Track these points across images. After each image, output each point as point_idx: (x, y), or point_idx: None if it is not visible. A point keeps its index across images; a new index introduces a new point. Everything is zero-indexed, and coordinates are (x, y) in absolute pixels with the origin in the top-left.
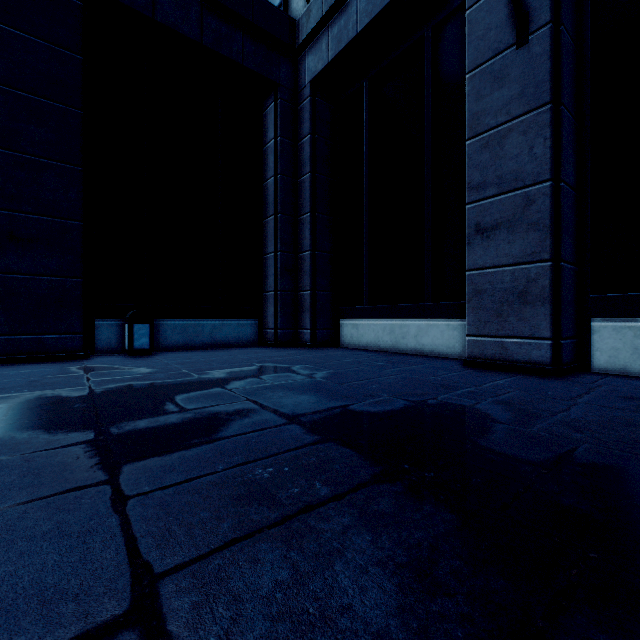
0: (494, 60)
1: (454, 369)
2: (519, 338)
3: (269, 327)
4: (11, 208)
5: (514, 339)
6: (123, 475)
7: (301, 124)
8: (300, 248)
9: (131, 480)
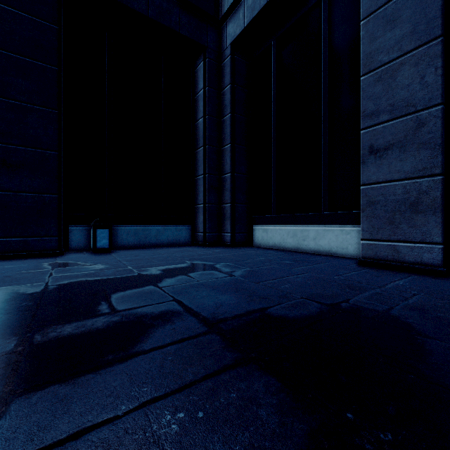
0: (386, 6)
1: (352, 268)
2: (410, 242)
3: (199, 231)
4: (4, 141)
5: (406, 243)
6: (5, 419)
7: (223, 77)
8: (223, 171)
9: (8, 431)
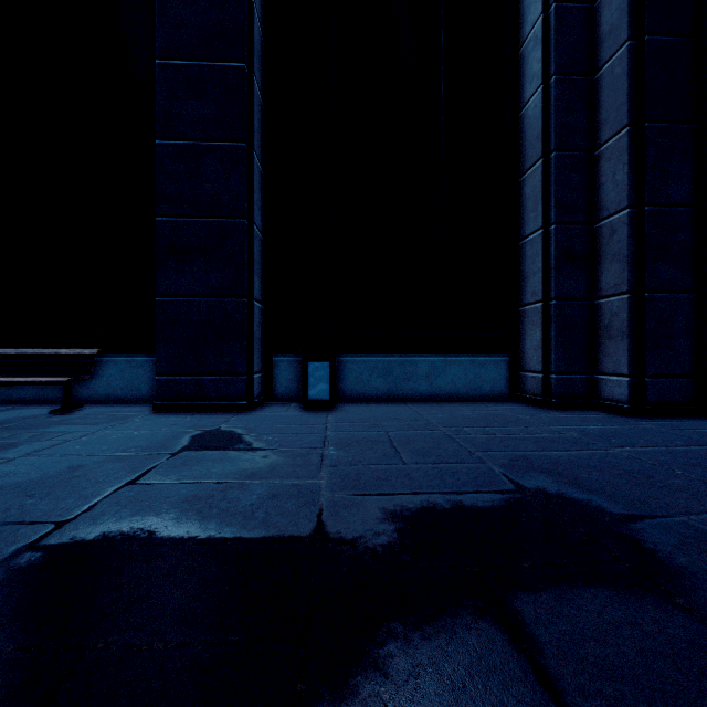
0: None
1: None
2: None
3: (531, 368)
4: (171, 213)
5: None
6: None
7: None
8: (600, 210)
9: None
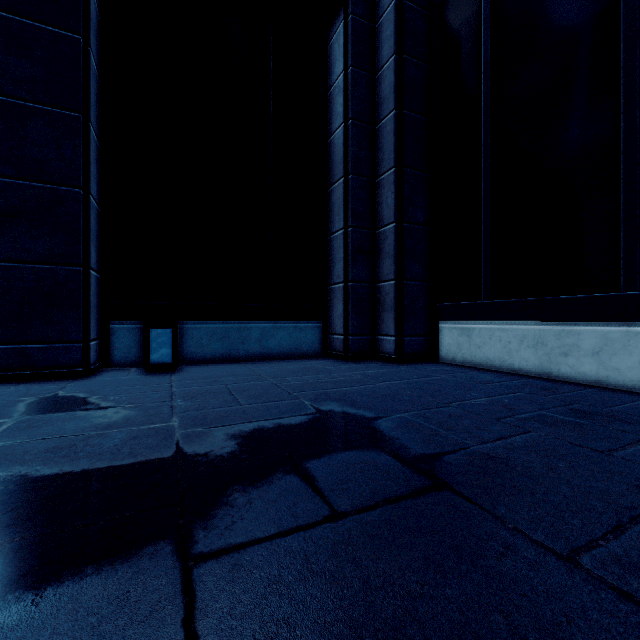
0: None
1: None
2: None
3: (336, 332)
4: None
5: None
6: None
7: (381, 46)
8: (379, 221)
9: None
